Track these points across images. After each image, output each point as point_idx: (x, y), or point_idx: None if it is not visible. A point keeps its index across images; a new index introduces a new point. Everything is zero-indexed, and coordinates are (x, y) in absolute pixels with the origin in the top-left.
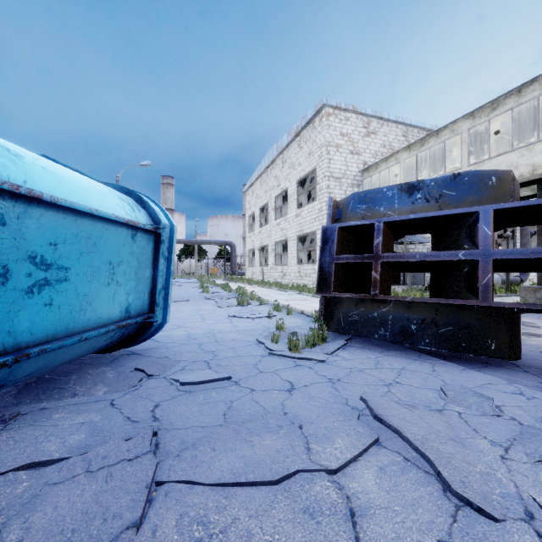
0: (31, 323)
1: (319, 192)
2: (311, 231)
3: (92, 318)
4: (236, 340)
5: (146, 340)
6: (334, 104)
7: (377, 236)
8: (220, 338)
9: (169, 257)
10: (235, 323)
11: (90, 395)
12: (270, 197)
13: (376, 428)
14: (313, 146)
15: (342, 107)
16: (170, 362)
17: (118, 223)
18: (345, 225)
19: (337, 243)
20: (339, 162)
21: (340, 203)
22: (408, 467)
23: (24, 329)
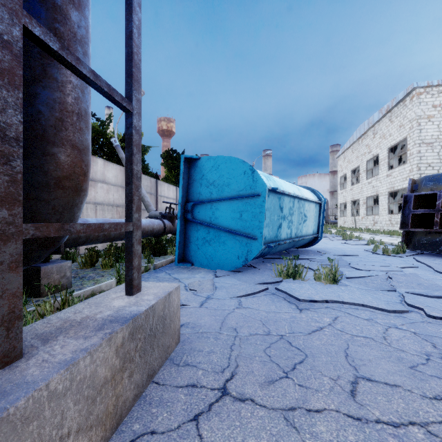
0: (303, 231)
1: (410, 157)
2: (401, 188)
3: (308, 232)
4: (352, 250)
5: (313, 245)
6: (425, 84)
7: (438, 200)
8: (343, 249)
9: (323, 212)
10: (346, 246)
11: (309, 255)
12: (361, 162)
13: (418, 267)
14: (404, 120)
15: (434, 84)
16: (328, 252)
17: (313, 202)
18: (418, 194)
19: (413, 203)
20: (430, 130)
21: (416, 181)
22: (425, 270)
23: (302, 232)
